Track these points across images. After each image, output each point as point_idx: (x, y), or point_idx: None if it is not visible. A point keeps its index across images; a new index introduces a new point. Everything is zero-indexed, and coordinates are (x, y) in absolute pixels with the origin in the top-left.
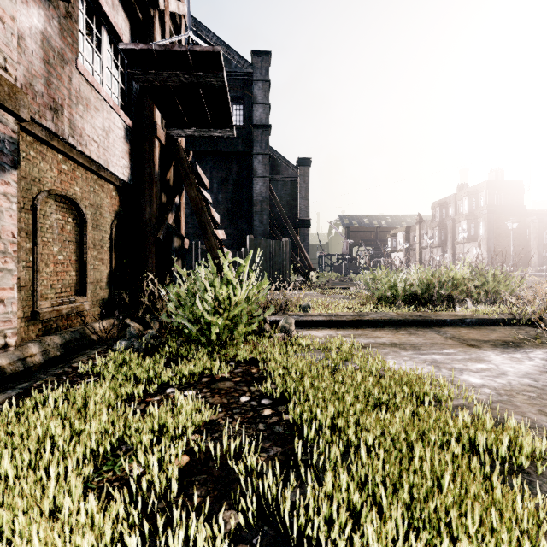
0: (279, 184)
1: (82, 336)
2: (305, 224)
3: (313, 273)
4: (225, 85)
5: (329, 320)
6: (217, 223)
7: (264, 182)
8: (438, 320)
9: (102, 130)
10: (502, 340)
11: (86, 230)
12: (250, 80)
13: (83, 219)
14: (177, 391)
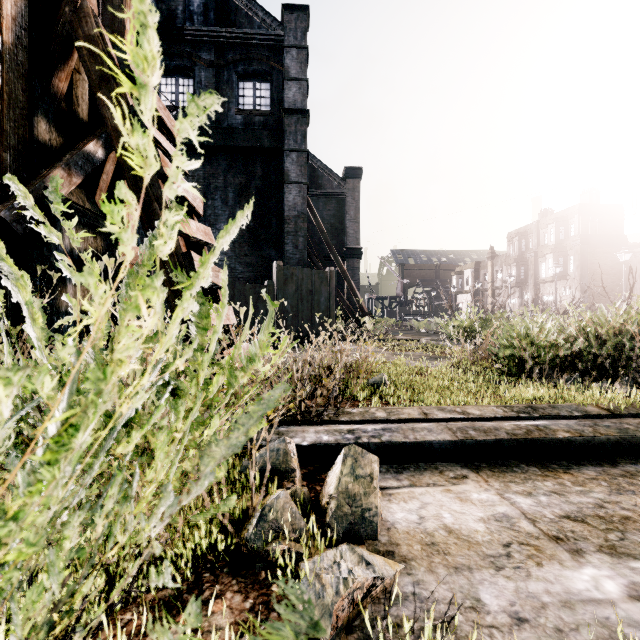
0: (320, 201)
1: None
2: (355, 254)
3: (367, 319)
4: None
5: (464, 440)
6: (194, 210)
7: (300, 190)
8: None
9: None
10: None
11: None
12: (280, 48)
13: None
14: None
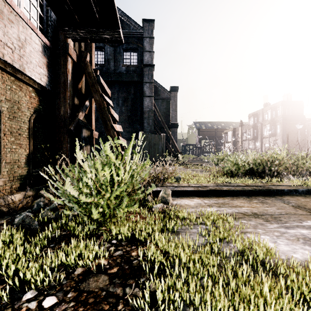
0: (159, 102)
1: None
2: (175, 126)
3: (180, 155)
4: None
5: (197, 190)
6: (116, 120)
7: (150, 99)
8: (278, 190)
9: (17, 40)
10: None
11: (1, 119)
12: (142, 37)
13: None
14: None
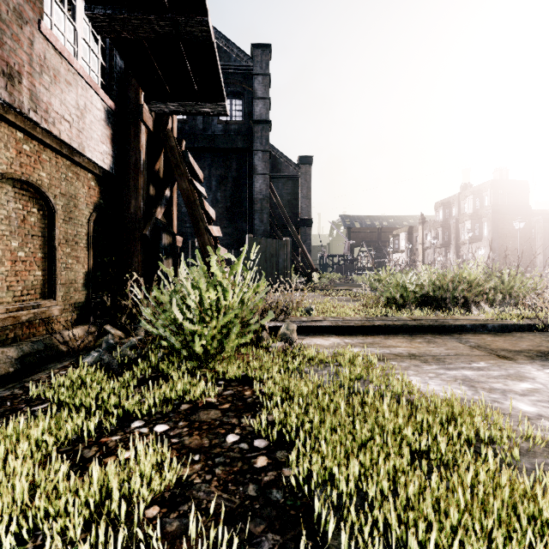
0: (279, 182)
1: (47, 346)
2: (306, 223)
3: (315, 274)
4: (211, 37)
5: (335, 325)
6: (212, 219)
7: (264, 180)
8: (457, 325)
9: (75, 108)
10: (536, 350)
11: (55, 223)
12: (250, 74)
13: (51, 210)
14: (137, 434)
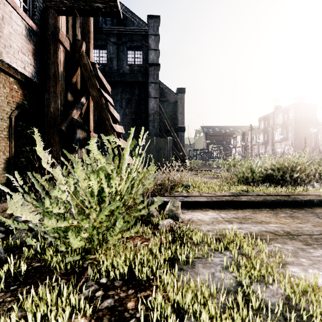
0: (165, 104)
1: None
2: (181, 129)
3: (187, 161)
4: None
5: (210, 201)
6: (117, 120)
7: (155, 101)
8: (307, 200)
9: None
10: None
11: None
12: (146, 35)
13: None
14: None
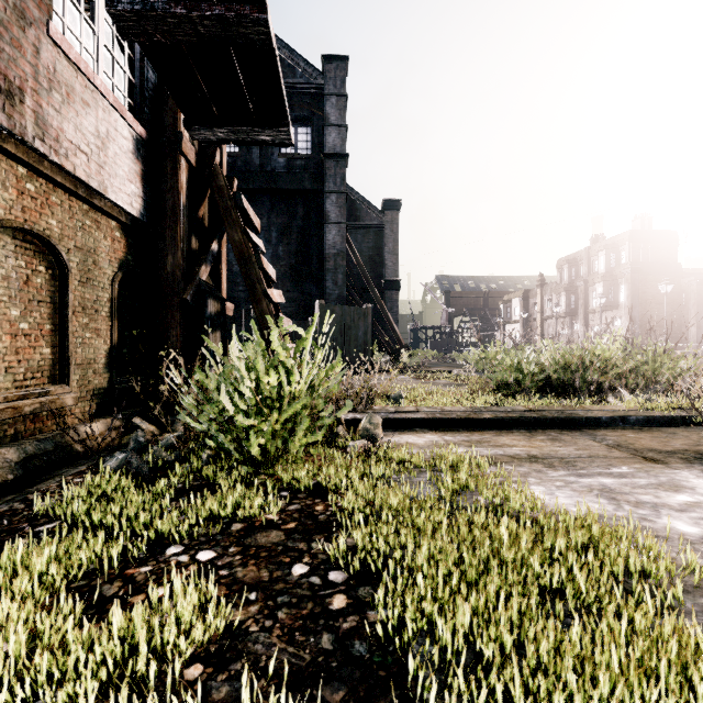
0: (358, 234)
1: (58, 446)
2: (393, 286)
3: (403, 351)
4: (271, 41)
5: (432, 418)
6: (272, 280)
7: (339, 230)
8: (590, 418)
9: (94, 136)
10: (693, 451)
11: (69, 285)
12: (321, 95)
13: (63, 268)
14: (173, 566)
